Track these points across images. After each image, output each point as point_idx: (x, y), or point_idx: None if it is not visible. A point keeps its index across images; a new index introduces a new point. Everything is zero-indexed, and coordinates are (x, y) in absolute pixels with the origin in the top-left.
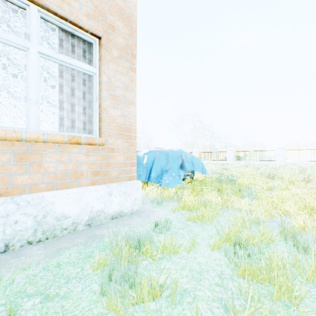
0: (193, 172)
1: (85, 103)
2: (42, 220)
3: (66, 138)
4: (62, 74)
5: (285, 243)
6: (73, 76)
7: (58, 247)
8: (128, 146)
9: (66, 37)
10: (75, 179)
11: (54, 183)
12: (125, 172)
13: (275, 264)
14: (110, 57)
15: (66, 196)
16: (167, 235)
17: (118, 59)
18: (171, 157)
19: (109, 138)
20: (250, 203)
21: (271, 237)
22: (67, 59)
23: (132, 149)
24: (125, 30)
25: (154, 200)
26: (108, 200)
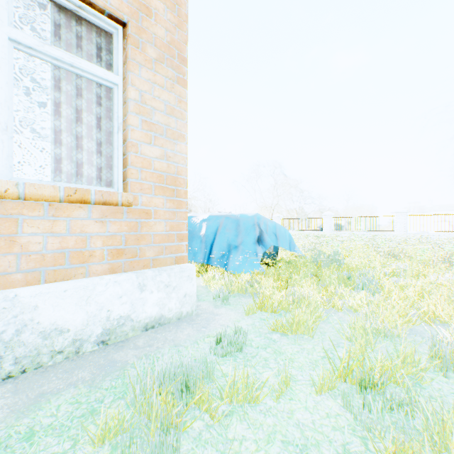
0: (276, 249)
1: (100, 136)
2: (13, 339)
3: (61, 192)
4: (60, 85)
5: (445, 376)
6: (79, 89)
7: (40, 389)
8: (173, 207)
9: (67, 22)
10: (79, 263)
11: (40, 272)
12: (168, 250)
13: (447, 431)
14: (142, 57)
15: (62, 294)
16: (238, 362)
17: (156, 62)
18: (243, 226)
19: (142, 193)
20: (371, 299)
21: (422, 366)
22: (66, 55)
23: (180, 212)
24: (168, 17)
25: (217, 294)
26: (138, 298)
